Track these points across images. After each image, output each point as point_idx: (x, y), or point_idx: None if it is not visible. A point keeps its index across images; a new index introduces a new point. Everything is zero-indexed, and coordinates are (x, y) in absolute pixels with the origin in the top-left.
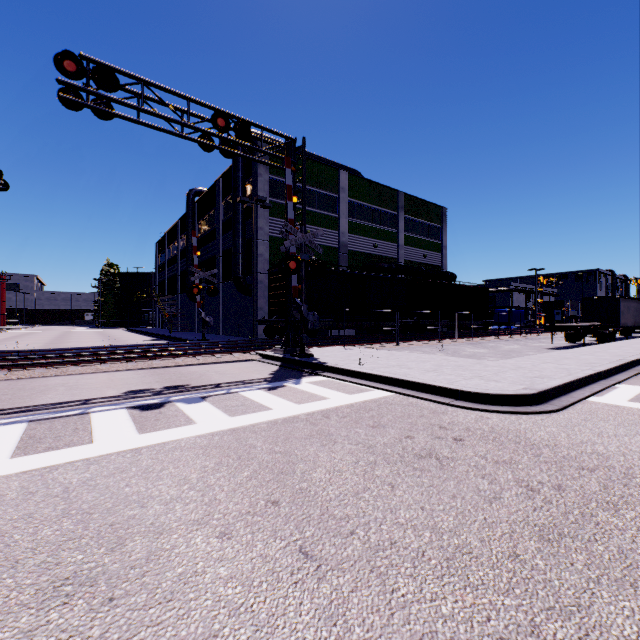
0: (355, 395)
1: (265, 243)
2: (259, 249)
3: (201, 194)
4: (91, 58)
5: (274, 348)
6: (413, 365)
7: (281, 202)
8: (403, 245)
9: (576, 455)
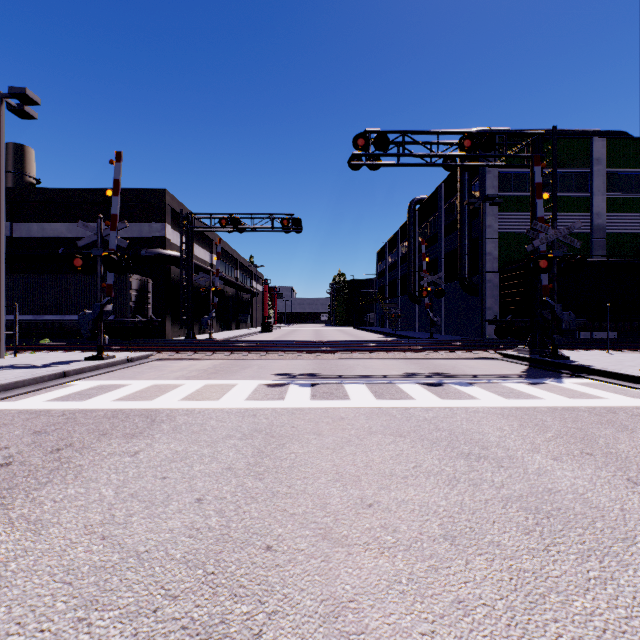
0: None
1: (493, 241)
2: (487, 248)
3: (421, 202)
4: (371, 130)
5: (516, 348)
6: None
7: (512, 194)
8: None
9: None
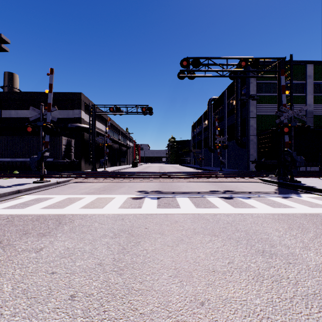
0: None
1: (254, 119)
2: (250, 123)
3: (214, 100)
4: (190, 57)
5: (269, 176)
6: None
7: (263, 94)
8: None
9: None
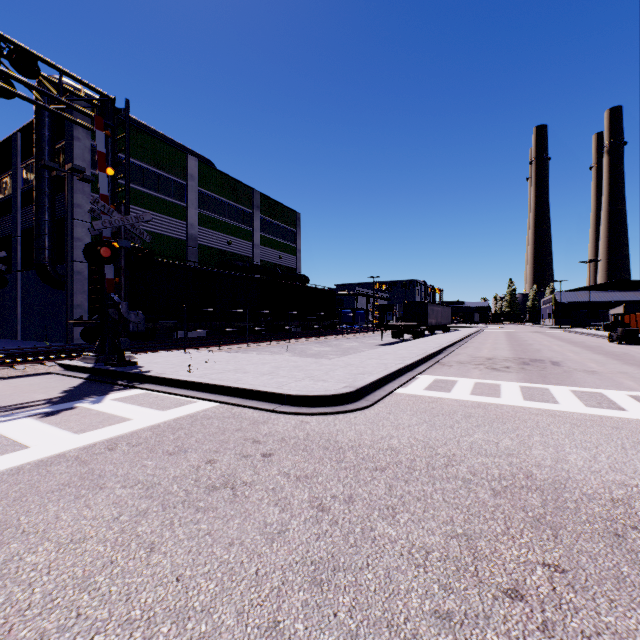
0: (170, 411)
1: (86, 225)
2: (76, 231)
3: None
4: None
5: (83, 356)
6: (251, 368)
7: None
8: (259, 245)
9: (374, 454)
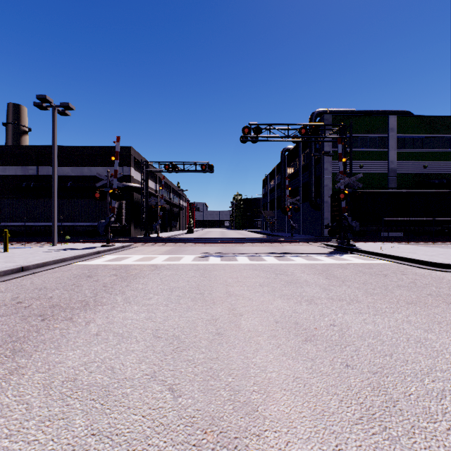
0: (368, 261)
1: (329, 178)
2: (325, 182)
3: (289, 150)
4: (252, 123)
5: (332, 241)
6: (420, 252)
7: None
8: None
9: None
